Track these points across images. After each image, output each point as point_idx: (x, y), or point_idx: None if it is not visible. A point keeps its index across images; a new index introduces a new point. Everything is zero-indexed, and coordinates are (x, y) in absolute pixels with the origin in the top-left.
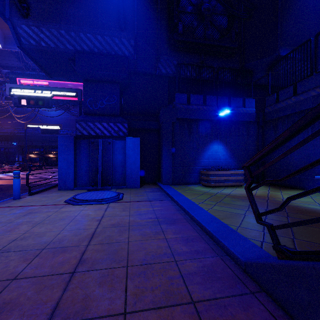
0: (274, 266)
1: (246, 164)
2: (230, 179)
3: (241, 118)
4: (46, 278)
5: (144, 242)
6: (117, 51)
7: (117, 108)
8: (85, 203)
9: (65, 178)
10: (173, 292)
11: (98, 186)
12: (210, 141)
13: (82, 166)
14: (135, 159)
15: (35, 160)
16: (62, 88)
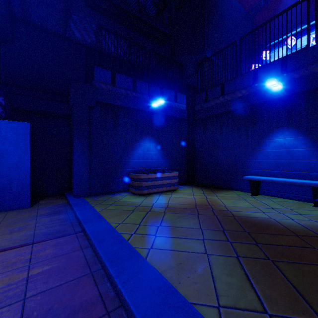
0: None
1: None
2: (164, 183)
3: (174, 114)
4: None
5: None
6: None
7: None
8: None
9: None
10: None
11: None
12: (141, 137)
13: None
14: (19, 159)
15: None
16: None
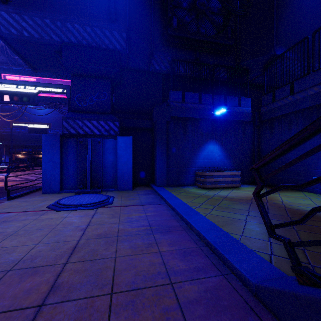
0: (299, 297)
1: (255, 165)
2: (226, 181)
3: (237, 118)
4: (2, 317)
5: (134, 257)
6: (107, 45)
7: (108, 105)
8: (70, 208)
9: (50, 180)
10: None
11: (87, 188)
12: (206, 141)
13: (69, 167)
14: (127, 159)
15: (23, 161)
16: (49, 84)
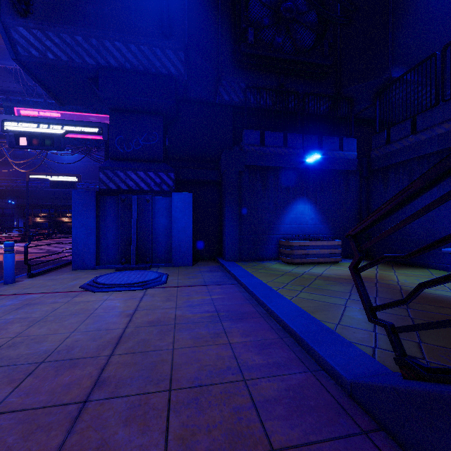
0: (400, 392)
1: (351, 231)
2: (321, 253)
3: (337, 166)
4: (40, 412)
5: (197, 349)
6: (159, 68)
7: (159, 150)
8: (111, 289)
9: (83, 252)
10: (241, 434)
11: (132, 263)
12: (293, 199)
13: (107, 235)
14: (185, 224)
15: (42, 226)
16: (80, 121)
